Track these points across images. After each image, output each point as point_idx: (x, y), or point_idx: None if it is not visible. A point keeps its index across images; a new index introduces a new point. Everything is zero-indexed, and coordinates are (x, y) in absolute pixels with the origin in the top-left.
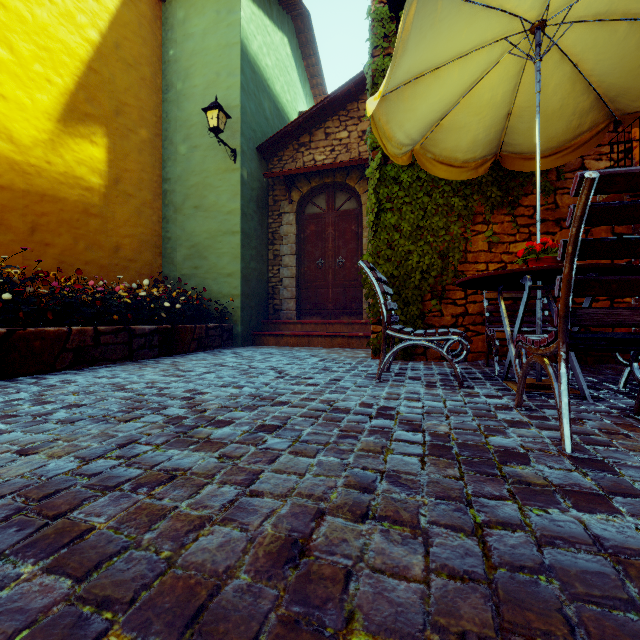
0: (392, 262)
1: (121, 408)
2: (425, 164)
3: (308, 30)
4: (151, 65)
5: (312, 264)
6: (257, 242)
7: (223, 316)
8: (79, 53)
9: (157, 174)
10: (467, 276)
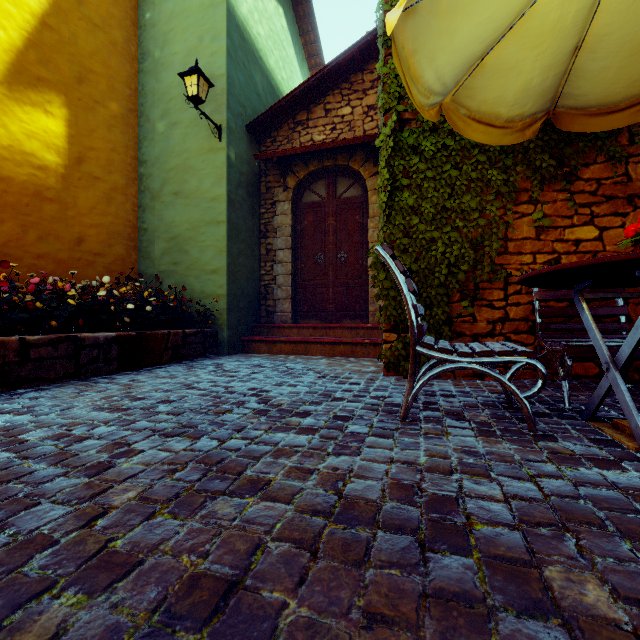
0: (410, 253)
1: None
2: (457, 123)
3: (306, 2)
4: (124, 29)
5: (310, 260)
6: (247, 234)
7: (206, 319)
8: (29, 4)
9: (131, 155)
10: (508, 271)
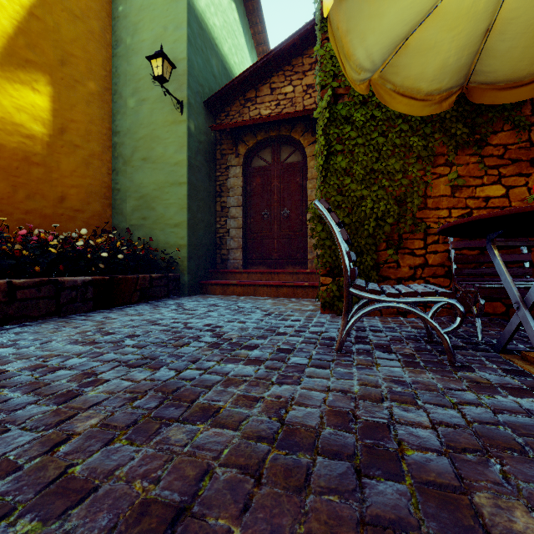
0: (343, 209)
1: None
2: (383, 97)
3: None
4: (100, 20)
5: (258, 215)
6: (204, 194)
7: (169, 266)
8: None
9: (106, 127)
10: (427, 223)
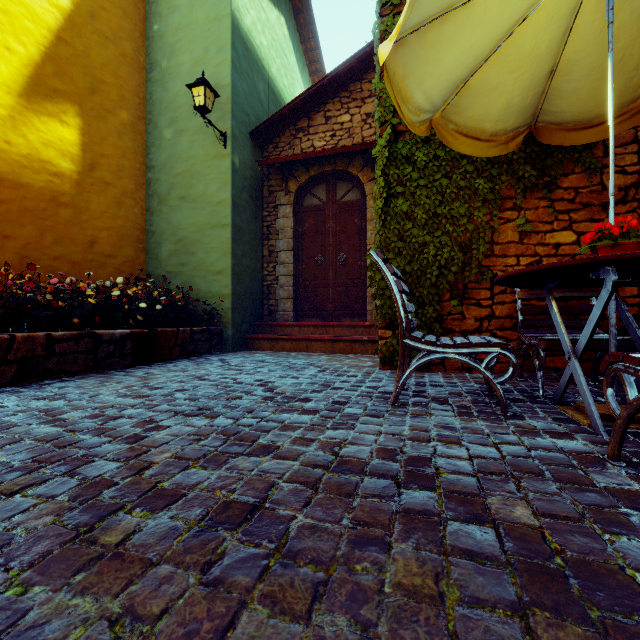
0: (404, 256)
1: (25, 461)
2: (446, 137)
3: (307, 10)
4: (133, 40)
5: (311, 261)
6: (250, 236)
7: (212, 318)
8: (46, 20)
9: (140, 161)
10: (494, 272)
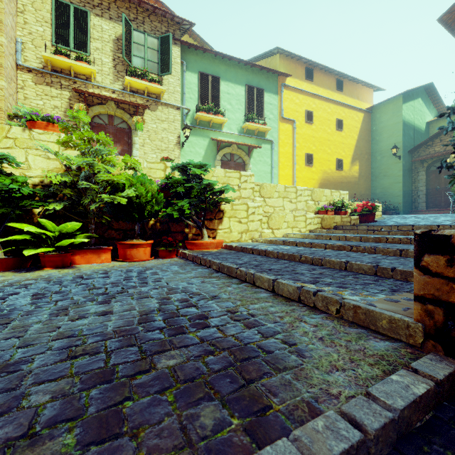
0: None
1: None
2: None
3: (431, 87)
4: (368, 135)
5: (433, 189)
6: (407, 184)
7: (395, 209)
8: (354, 144)
9: (369, 167)
10: None
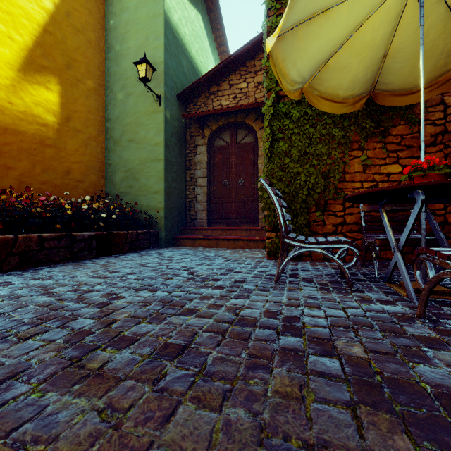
0: (284, 181)
1: (32, 318)
2: (312, 100)
3: (216, 9)
4: (96, 31)
5: (219, 184)
6: (177, 167)
7: (151, 224)
8: (36, 18)
9: (100, 115)
10: (345, 192)
